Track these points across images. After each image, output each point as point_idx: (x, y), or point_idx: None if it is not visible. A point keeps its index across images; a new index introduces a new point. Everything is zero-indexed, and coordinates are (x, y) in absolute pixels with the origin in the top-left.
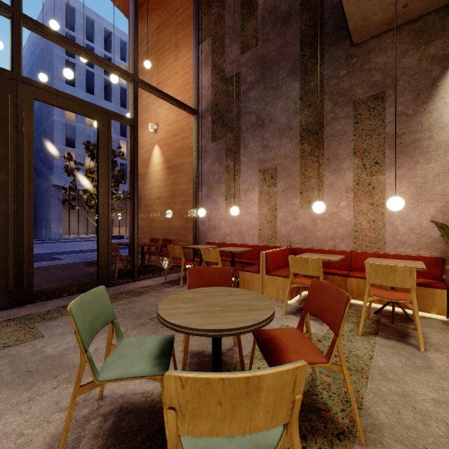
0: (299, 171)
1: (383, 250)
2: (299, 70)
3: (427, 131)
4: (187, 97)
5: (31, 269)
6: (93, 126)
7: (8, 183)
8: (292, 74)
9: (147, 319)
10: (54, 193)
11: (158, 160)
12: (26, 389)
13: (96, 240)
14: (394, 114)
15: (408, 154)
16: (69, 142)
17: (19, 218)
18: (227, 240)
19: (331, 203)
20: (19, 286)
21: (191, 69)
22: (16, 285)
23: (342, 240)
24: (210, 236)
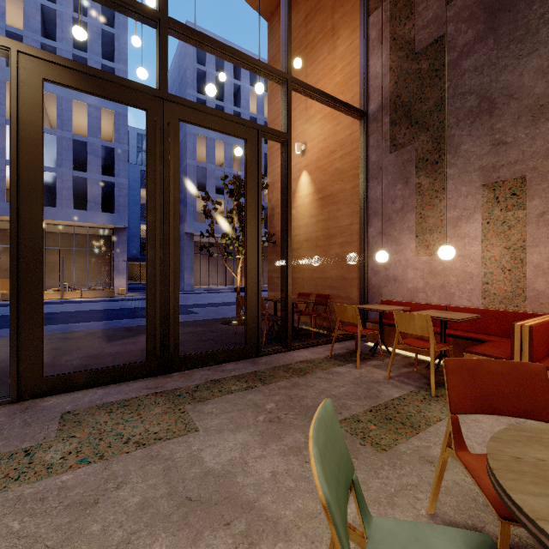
0: None
1: None
2: None
3: None
4: (349, 98)
5: (176, 330)
6: (222, 166)
7: (154, 225)
8: None
9: None
10: (186, 242)
11: (306, 190)
12: (190, 542)
13: (226, 292)
14: None
15: None
16: (200, 186)
17: (165, 267)
18: (418, 299)
19: None
20: (165, 350)
21: (355, 56)
22: (162, 348)
23: None
24: (386, 292)
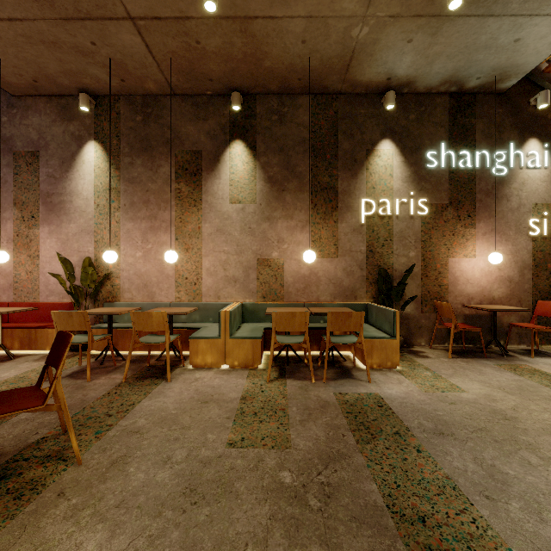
0: None
1: (38, 299)
2: None
3: (69, 196)
4: None
5: None
6: None
7: None
8: None
9: None
10: None
11: None
12: None
13: None
14: (47, 175)
15: (57, 213)
16: None
17: None
18: None
19: None
20: None
21: None
22: None
23: (4, 291)
24: None
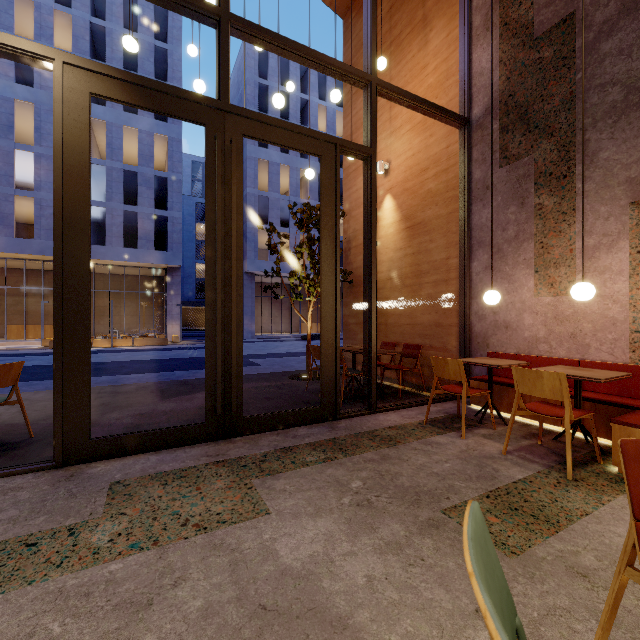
0: None
1: None
2: None
3: None
4: (446, 102)
5: (240, 386)
6: (287, 195)
7: (214, 261)
8: None
9: (437, 511)
10: (246, 283)
11: (390, 218)
12: None
13: (291, 340)
14: None
15: None
16: (261, 218)
17: (227, 311)
18: (539, 351)
19: None
20: (227, 409)
21: (453, 50)
22: (223, 408)
23: None
24: (495, 342)
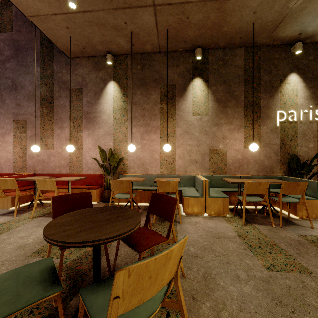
0: (40, 125)
1: (82, 172)
2: (40, 60)
3: (99, 113)
4: None
5: None
6: None
7: None
8: (36, 61)
9: None
10: None
11: None
12: None
13: None
14: (87, 101)
15: (92, 123)
16: None
17: None
18: None
19: (58, 146)
20: None
21: None
22: None
23: (63, 168)
24: None
